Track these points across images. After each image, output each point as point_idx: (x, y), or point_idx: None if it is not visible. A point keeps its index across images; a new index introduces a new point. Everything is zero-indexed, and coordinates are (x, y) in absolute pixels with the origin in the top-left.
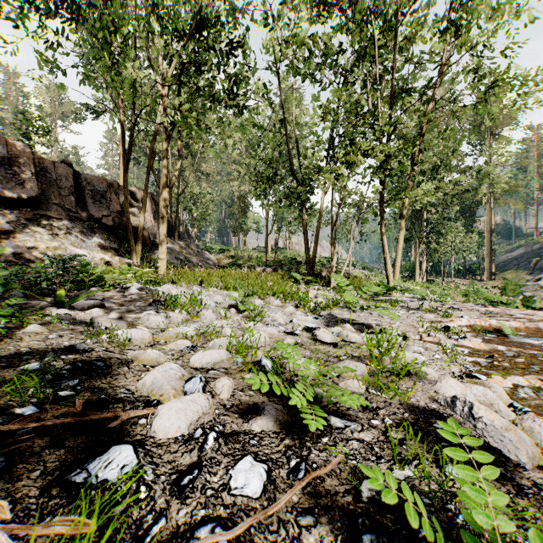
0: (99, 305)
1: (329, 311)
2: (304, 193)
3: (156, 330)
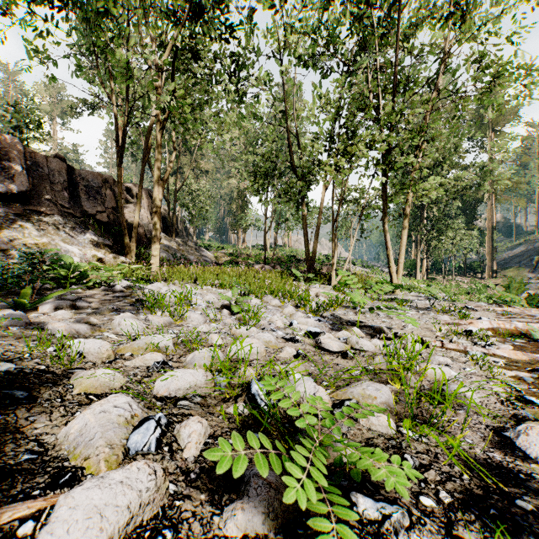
0: (69, 306)
1: (332, 312)
2: (303, 187)
3: (127, 338)
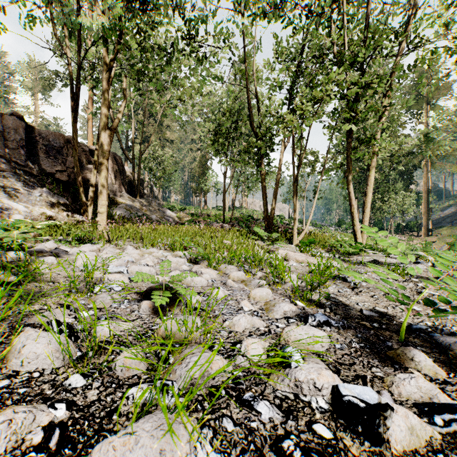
0: None
1: (323, 290)
2: (262, 146)
3: None
